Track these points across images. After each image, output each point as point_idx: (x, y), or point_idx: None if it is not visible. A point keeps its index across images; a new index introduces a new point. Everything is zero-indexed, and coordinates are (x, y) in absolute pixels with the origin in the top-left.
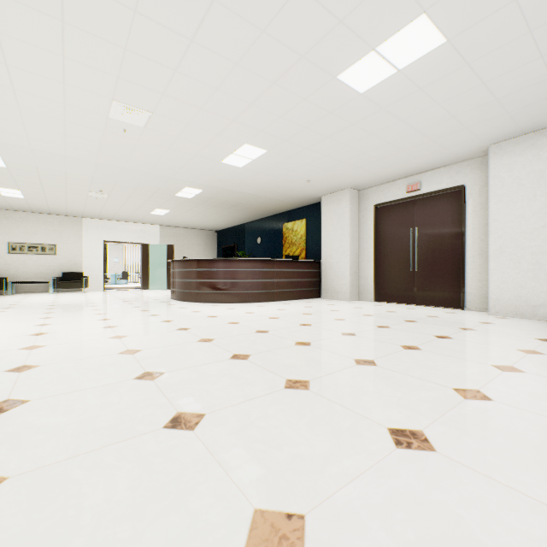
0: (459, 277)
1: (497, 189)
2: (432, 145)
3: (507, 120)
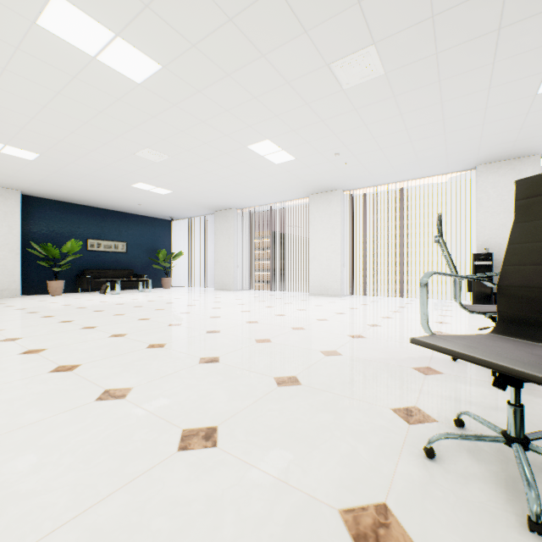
0: None
1: None
2: None
3: (1, 180)
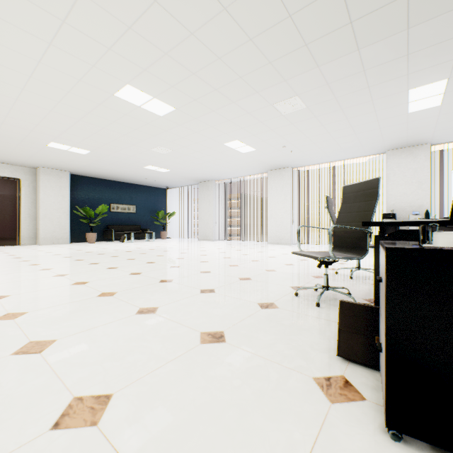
0: (16, 228)
1: (45, 188)
2: (25, 159)
3: (60, 166)
